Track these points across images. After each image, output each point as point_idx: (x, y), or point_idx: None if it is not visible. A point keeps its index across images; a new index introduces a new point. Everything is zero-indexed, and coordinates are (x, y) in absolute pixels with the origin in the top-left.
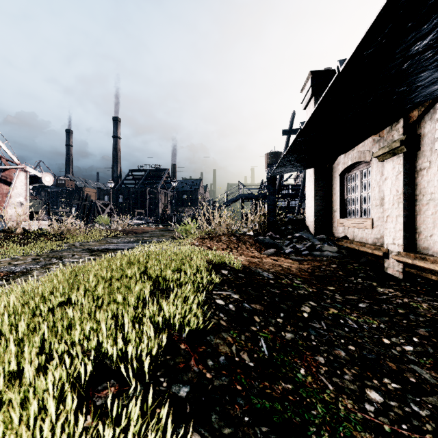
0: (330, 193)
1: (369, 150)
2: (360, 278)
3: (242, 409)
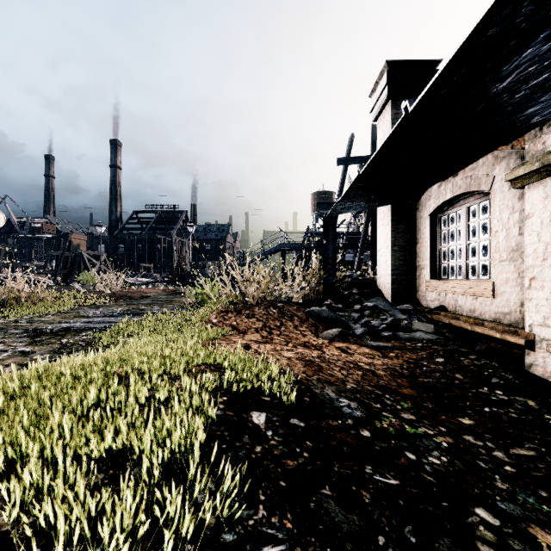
0: (415, 241)
1: (487, 174)
2: (498, 388)
3: None
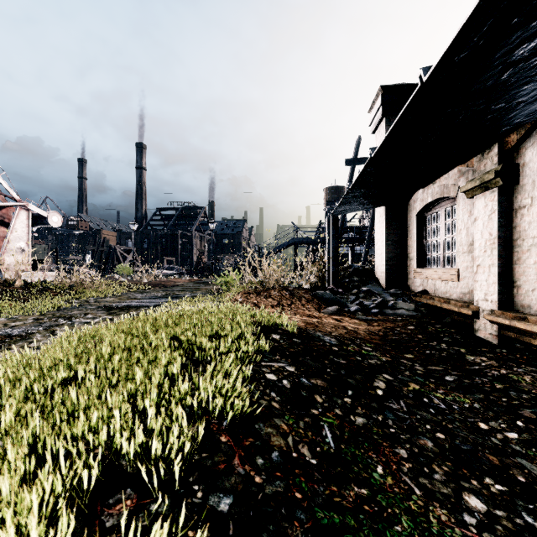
0: (405, 237)
1: (454, 184)
2: (444, 343)
3: (304, 527)
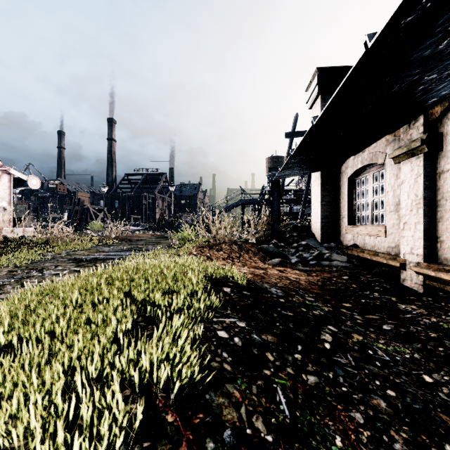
0: (338, 198)
1: (382, 152)
2: (376, 292)
3: None
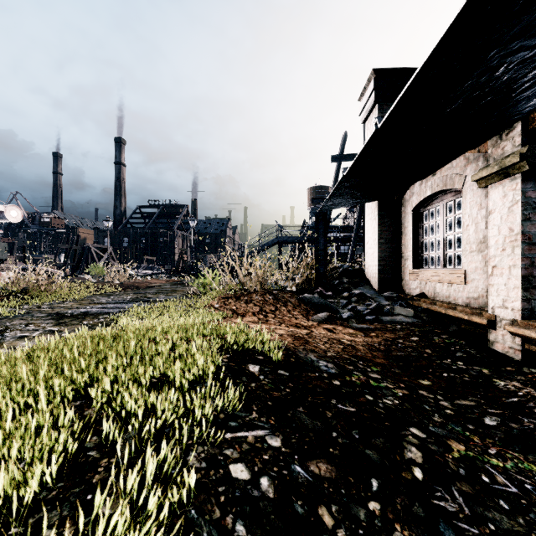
0: (399, 234)
1: (459, 174)
2: (460, 360)
3: None
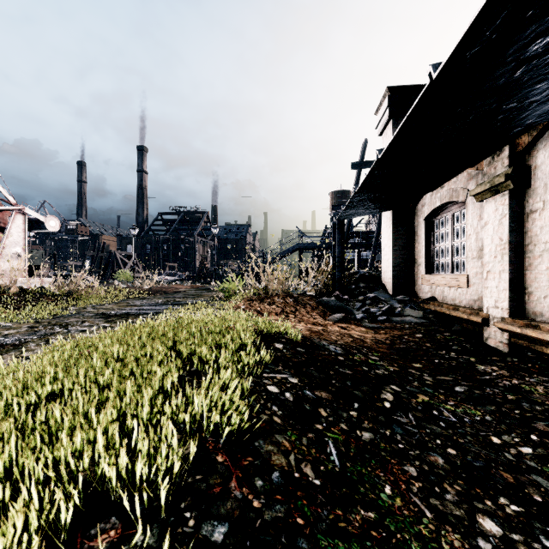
0: (413, 242)
1: (463, 188)
2: (453, 351)
3: None
